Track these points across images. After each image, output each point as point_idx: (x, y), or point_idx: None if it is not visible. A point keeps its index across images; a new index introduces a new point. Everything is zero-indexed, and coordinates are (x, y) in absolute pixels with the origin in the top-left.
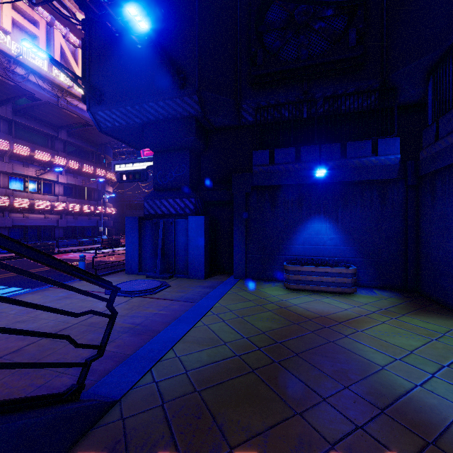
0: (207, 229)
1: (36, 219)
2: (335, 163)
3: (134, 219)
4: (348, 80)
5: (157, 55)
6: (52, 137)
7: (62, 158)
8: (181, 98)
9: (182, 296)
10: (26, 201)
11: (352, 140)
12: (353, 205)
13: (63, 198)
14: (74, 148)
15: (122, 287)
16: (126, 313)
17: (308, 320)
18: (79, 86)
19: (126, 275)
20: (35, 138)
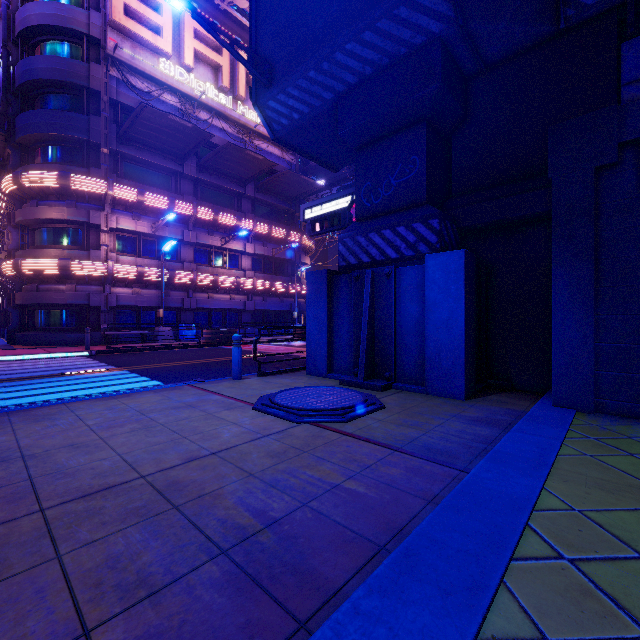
0: (471, 284)
1: (221, 300)
2: None
3: (321, 275)
4: None
5: None
6: (239, 196)
7: (249, 221)
8: None
9: (412, 437)
10: (210, 277)
11: None
12: None
13: (250, 273)
14: (264, 207)
15: (286, 398)
16: (262, 469)
17: None
18: (237, 57)
19: (306, 377)
20: (221, 199)
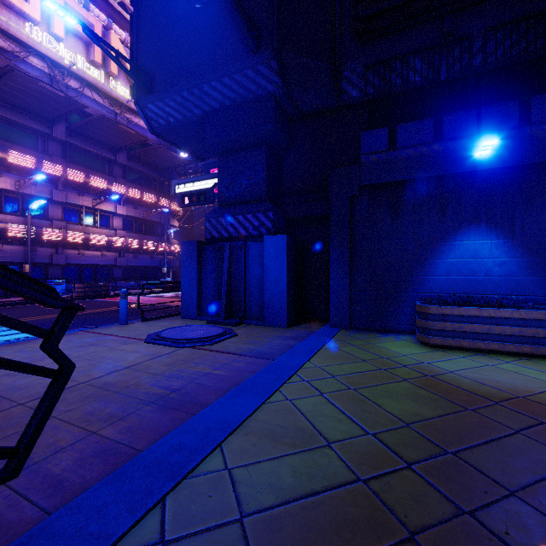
0: (291, 256)
1: (92, 256)
2: (508, 135)
3: (192, 244)
4: (527, 0)
5: (221, 13)
6: (110, 161)
7: (121, 186)
8: (254, 67)
9: (252, 349)
10: (81, 235)
11: (541, 93)
12: (545, 204)
13: (122, 233)
14: (135, 174)
15: (169, 334)
16: (162, 371)
17: (494, 403)
18: (122, 68)
19: (181, 320)
20: (92, 163)
